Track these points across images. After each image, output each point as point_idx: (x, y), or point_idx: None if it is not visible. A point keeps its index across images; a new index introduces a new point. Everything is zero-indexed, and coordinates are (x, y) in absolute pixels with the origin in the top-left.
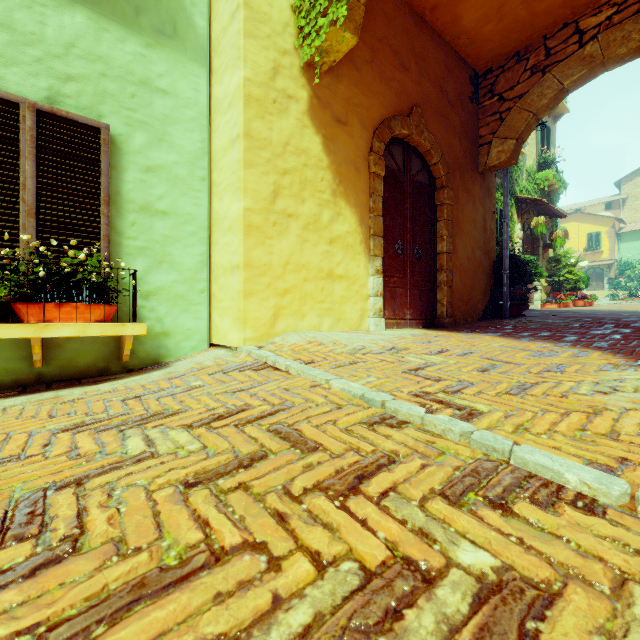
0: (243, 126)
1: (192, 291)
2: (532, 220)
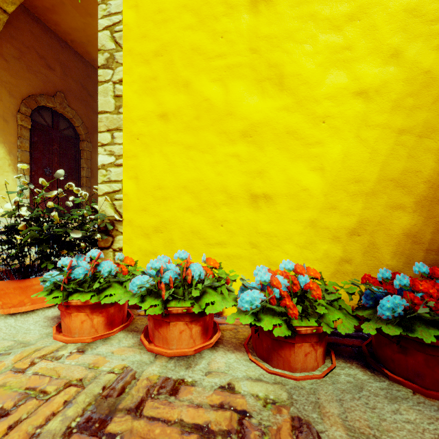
0: None
1: None
2: None
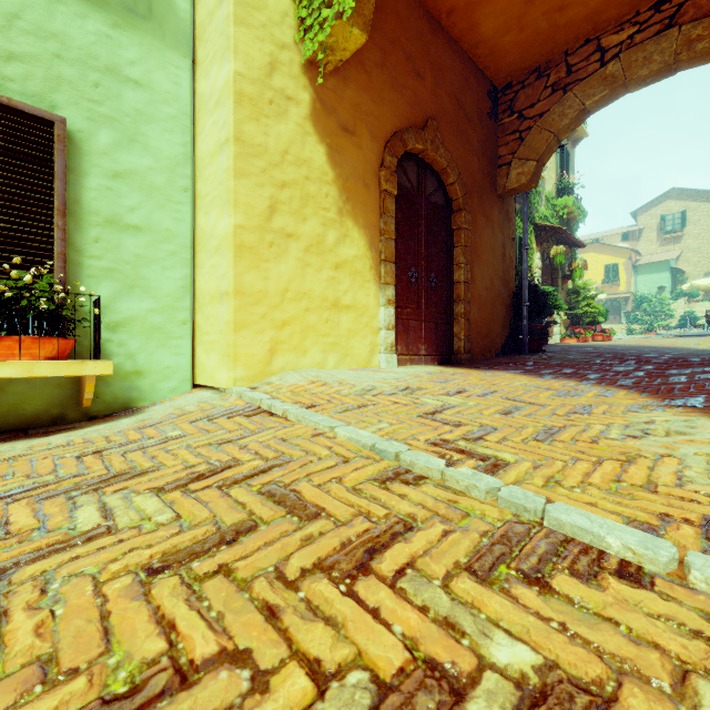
0: (233, 128)
1: (172, 322)
2: (551, 249)
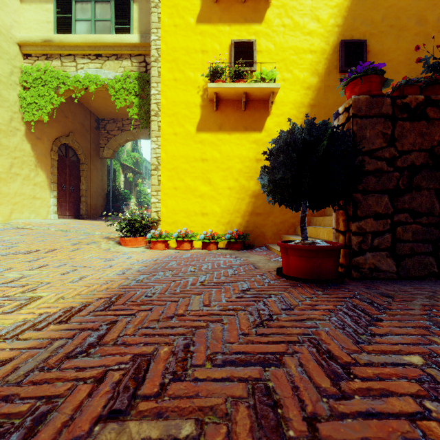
0: None
1: None
2: (128, 174)
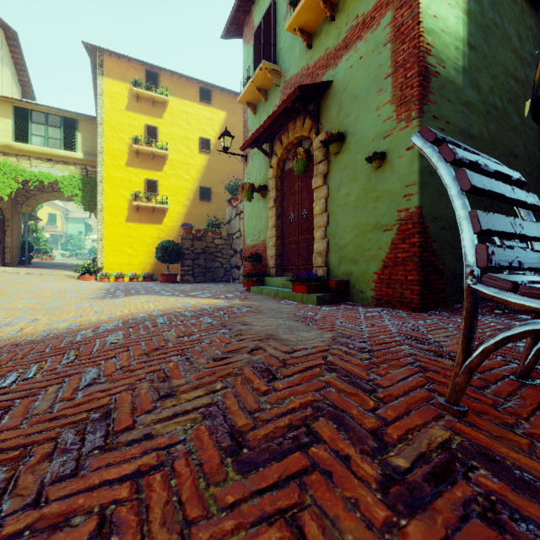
0: None
1: None
2: (29, 222)
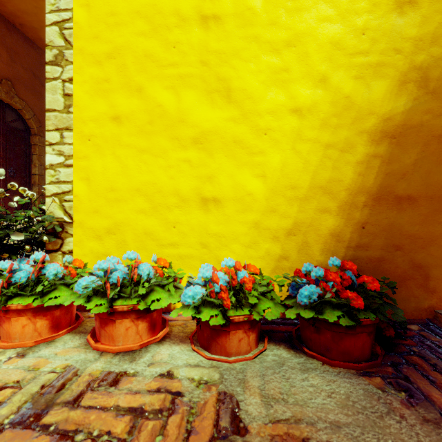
0: None
1: None
2: None
